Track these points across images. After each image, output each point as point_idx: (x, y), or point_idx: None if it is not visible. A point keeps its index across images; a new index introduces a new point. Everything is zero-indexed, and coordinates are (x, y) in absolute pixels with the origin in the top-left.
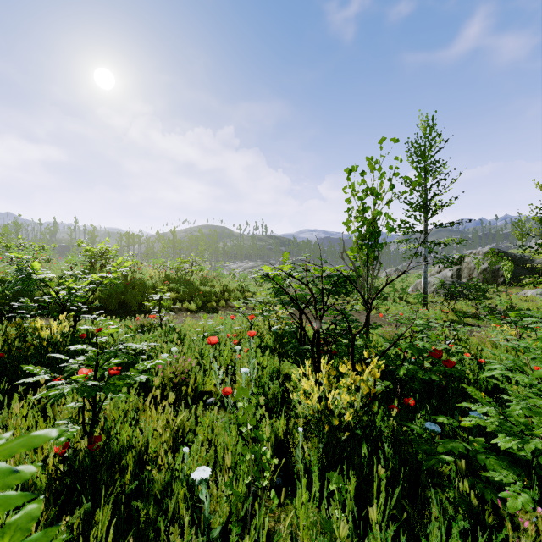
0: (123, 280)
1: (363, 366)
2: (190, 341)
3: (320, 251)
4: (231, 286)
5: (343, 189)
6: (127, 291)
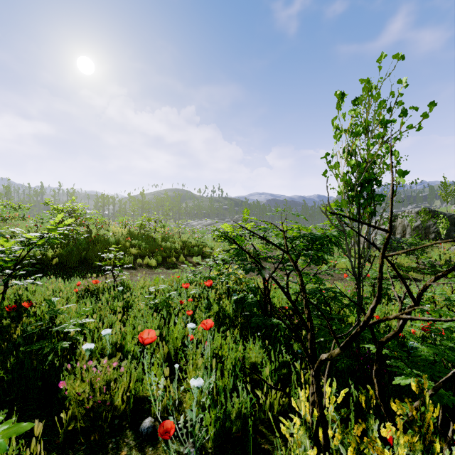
0: (87, 237)
1: (414, 412)
2: (136, 313)
3: (392, 188)
4: (191, 242)
5: (332, 120)
6: (89, 248)
